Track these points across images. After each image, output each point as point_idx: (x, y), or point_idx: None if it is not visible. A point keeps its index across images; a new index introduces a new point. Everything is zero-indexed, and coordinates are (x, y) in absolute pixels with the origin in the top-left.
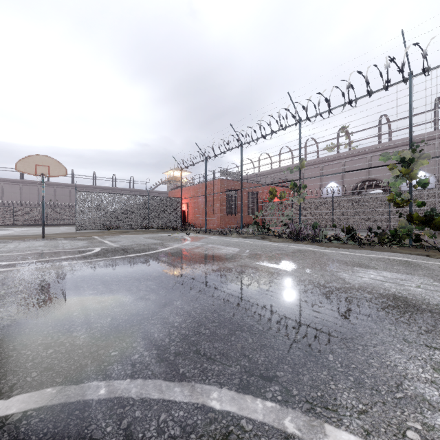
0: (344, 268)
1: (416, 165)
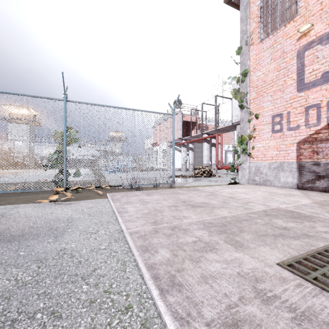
0: None
1: None
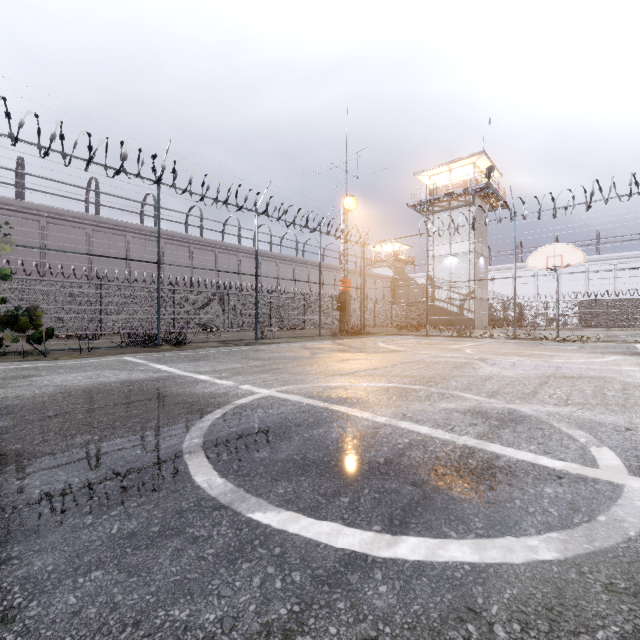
0: (24, 381)
1: None
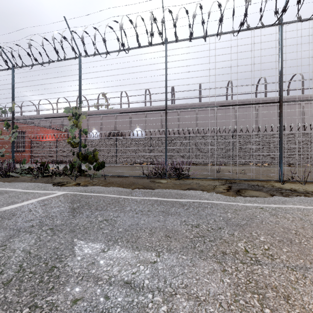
0: None
1: (81, 118)
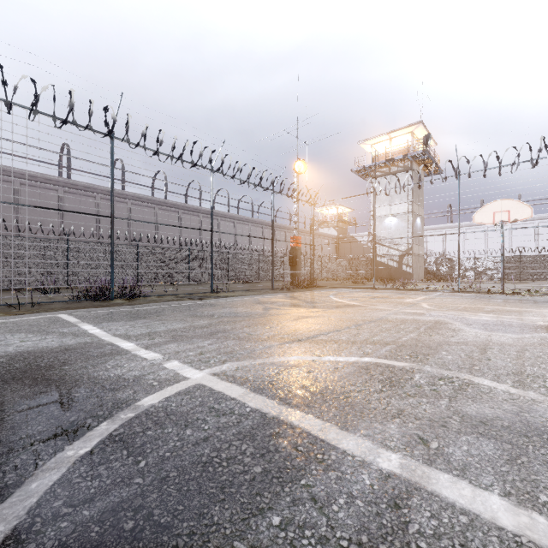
0: None
1: None
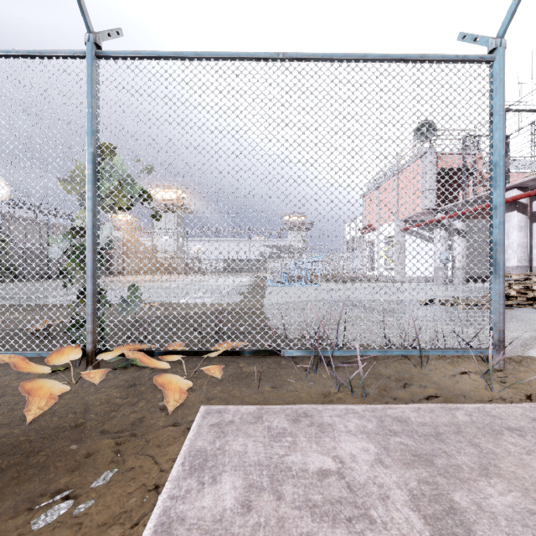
0: None
1: (6, 244)
